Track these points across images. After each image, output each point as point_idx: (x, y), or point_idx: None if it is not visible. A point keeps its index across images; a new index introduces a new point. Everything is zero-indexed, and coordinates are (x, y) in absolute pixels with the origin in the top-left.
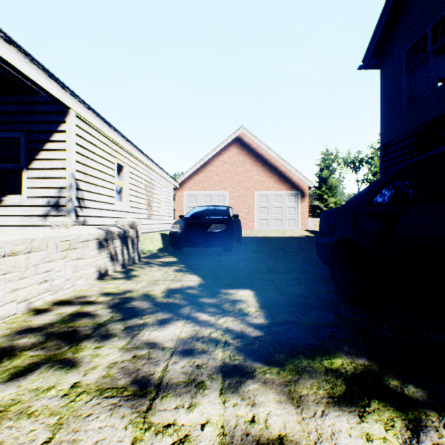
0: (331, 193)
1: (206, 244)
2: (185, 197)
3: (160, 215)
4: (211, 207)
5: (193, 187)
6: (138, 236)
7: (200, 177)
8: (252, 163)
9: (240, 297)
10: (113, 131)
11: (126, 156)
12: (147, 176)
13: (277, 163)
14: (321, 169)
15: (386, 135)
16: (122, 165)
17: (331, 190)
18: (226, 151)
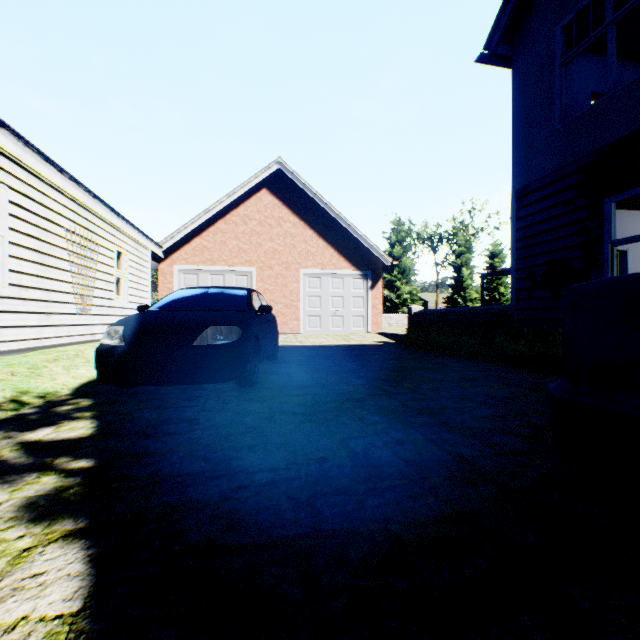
0: (405, 279)
1: (191, 376)
2: (176, 276)
3: (118, 306)
4: (212, 290)
5: (192, 258)
6: None
7: (205, 241)
8: (295, 223)
9: None
10: None
11: None
12: (77, 223)
13: (335, 224)
14: (392, 244)
15: (524, 175)
16: None
17: (405, 275)
18: (252, 200)
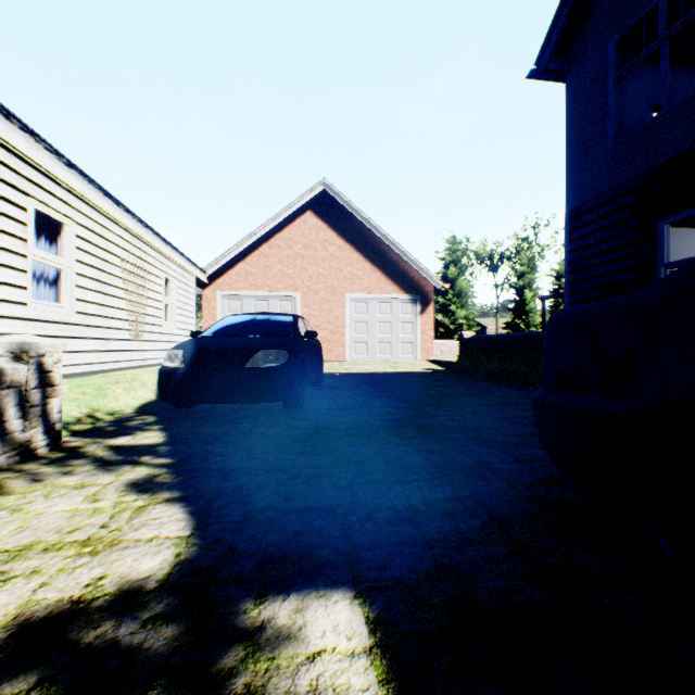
0: (460, 303)
1: (244, 396)
2: (220, 302)
3: (166, 332)
4: (260, 316)
5: (236, 283)
6: (49, 384)
7: (249, 266)
8: (341, 245)
9: (312, 682)
10: (20, 130)
11: (68, 199)
12: (131, 252)
13: (383, 246)
14: (446, 265)
15: (577, 195)
16: (55, 219)
17: (460, 298)
18: (296, 222)
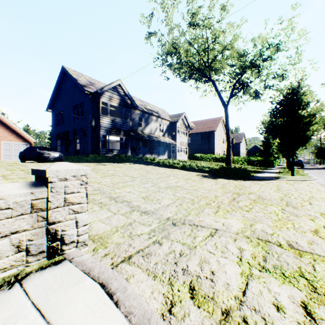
0: None
1: None
2: None
3: None
4: None
5: None
6: None
7: None
8: None
9: None
10: None
11: None
12: None
13: (16, 128)
14: None
15: (53, 133)
16: None
17: None
18: None
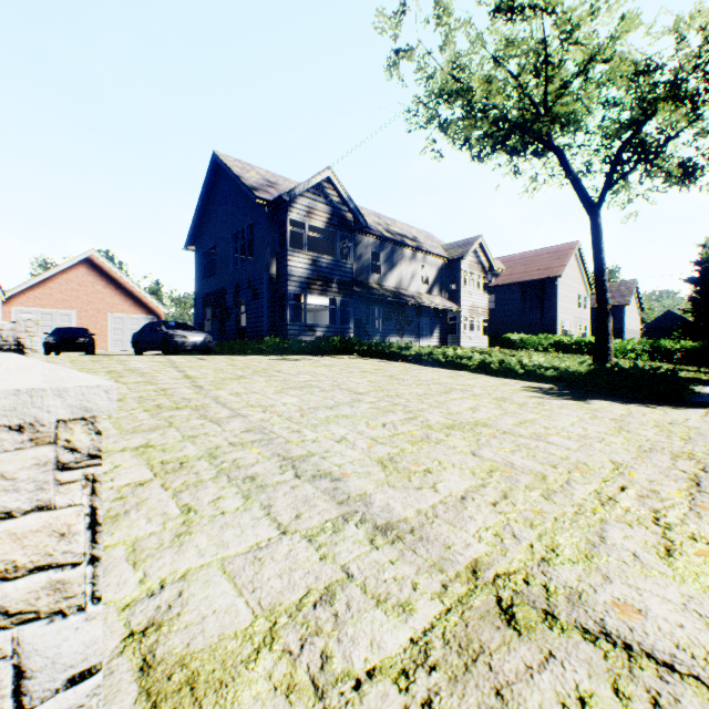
0: None
1: (77, 349)
2: (15, 314)
3: None
4: (73, 328)
5: (28, 303)
6: None
7: (38, 293)
8: (105, 286)
9: None
10: None
11: None
12: None
13: (134, 288)
14: None
15: (197, 293)
16: None
17: None
18: (73, 270)
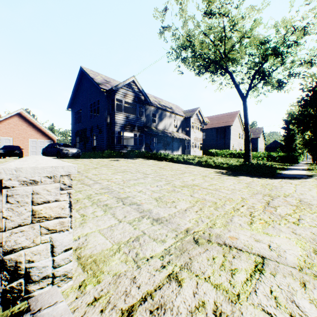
0: None
1: (14, 156)
2: None
3: None
4: (12, 146)
5: None
6: None
7: None
8: (27, 126)
9: None
10: None
11: None
12: None
13: (41, 127)
14: None
15: (72, 130)
16: None
17: None
18: (11, 118)
